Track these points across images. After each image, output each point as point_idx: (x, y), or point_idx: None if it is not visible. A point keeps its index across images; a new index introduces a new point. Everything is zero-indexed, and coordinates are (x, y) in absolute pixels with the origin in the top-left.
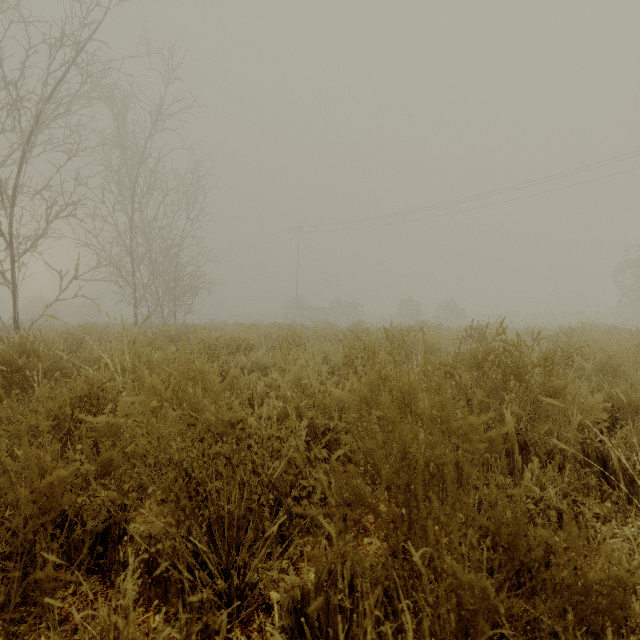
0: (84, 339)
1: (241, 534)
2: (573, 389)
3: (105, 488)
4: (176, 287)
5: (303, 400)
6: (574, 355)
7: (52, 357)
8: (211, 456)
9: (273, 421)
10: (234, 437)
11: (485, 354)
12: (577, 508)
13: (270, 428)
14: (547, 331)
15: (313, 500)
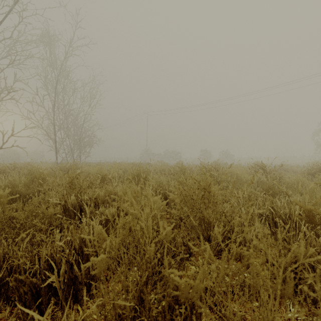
0: (8, 172)
1: None
2: None
3: None
4: (80, 142)
5: (130, 284)
6: None
7: None
8: None
9: None
10: None
11: None
12: None
13: None
14: (293, 167)
15: None
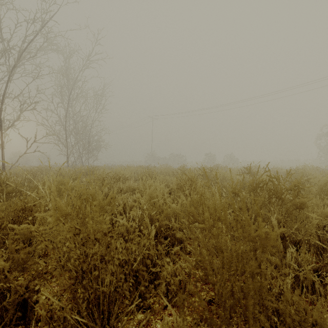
0: (38, 174)
1: (110, 306)
2: (311, 204)
3: (24, 272)
4: (89, 147)
5: (154, 210)
6: (305, 183)
7: (16, 184)
8: (90, 255)
9: (136, 222)
10: (106, 242)
11: (258, 183)
12: (323, 280)
13: (134, 226)
14: (283, 169)
15: (159, 280)
